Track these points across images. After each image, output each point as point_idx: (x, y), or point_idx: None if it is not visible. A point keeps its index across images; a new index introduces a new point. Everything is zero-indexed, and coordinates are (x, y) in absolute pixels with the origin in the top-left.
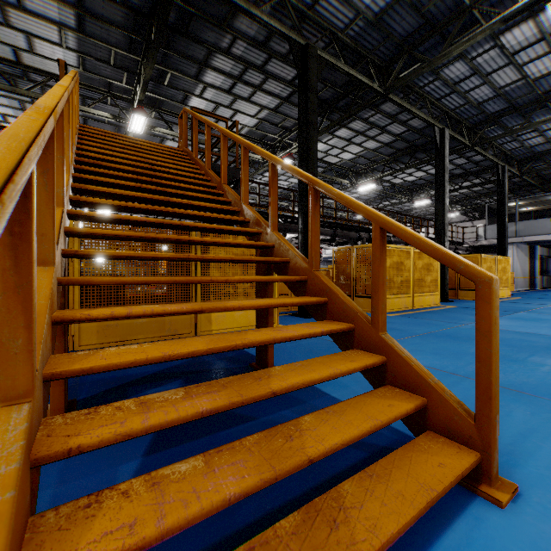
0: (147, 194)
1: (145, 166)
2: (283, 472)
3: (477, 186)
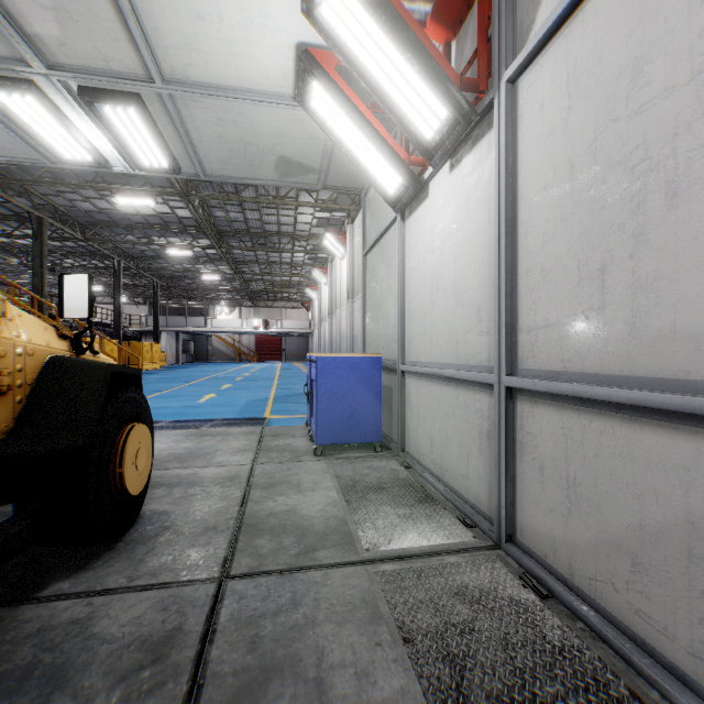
0: None
1: None
2: None
3: (141, 286)
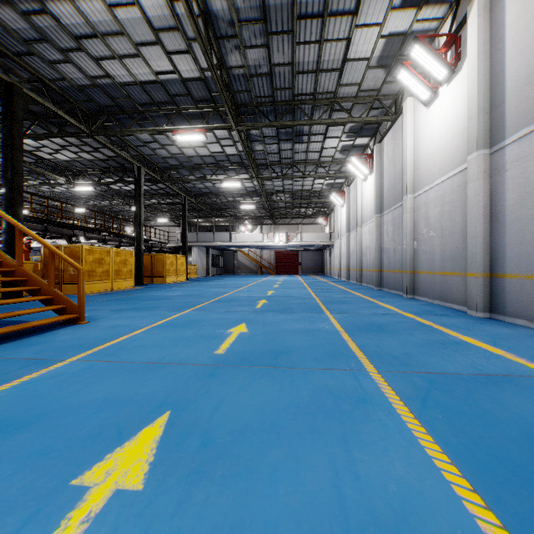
0: None
1: None
2: (11, 316)
3: (174, 205)
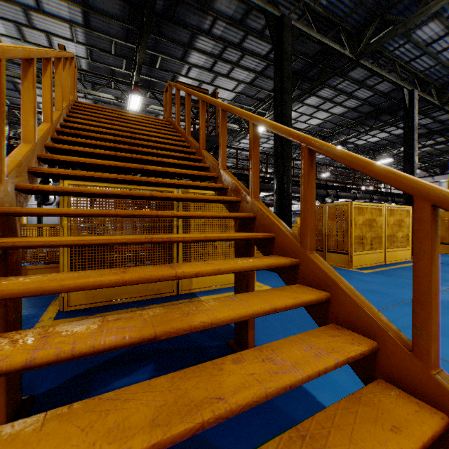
0: (125, 162)
1: (127, 135)
2: None
3: (441, 144)
